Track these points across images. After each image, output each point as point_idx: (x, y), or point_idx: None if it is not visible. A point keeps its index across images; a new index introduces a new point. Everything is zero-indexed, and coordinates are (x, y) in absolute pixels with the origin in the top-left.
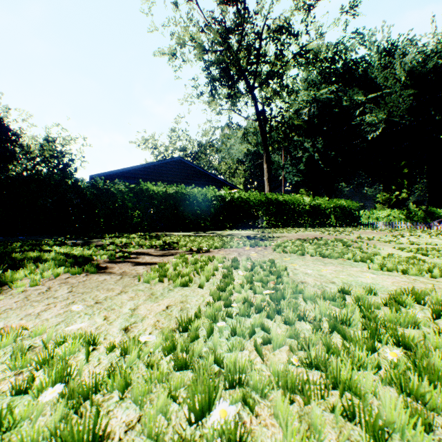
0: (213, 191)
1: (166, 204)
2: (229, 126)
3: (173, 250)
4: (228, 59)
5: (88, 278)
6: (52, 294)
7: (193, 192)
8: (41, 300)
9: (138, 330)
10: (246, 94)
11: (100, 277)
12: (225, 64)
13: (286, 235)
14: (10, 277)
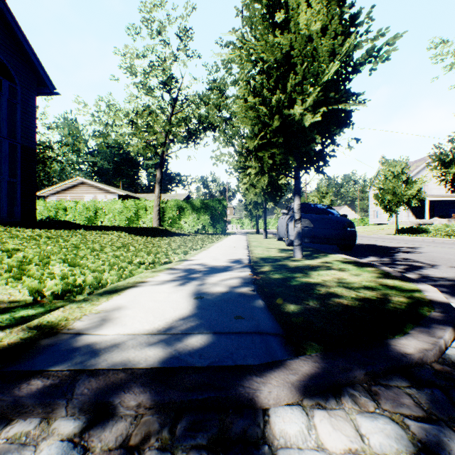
0: None
1: None
2: None
3: None
4: None
5: None
6: None
7: None
8: None
9: None
10: None
11: None
12: None
13: None
14: None
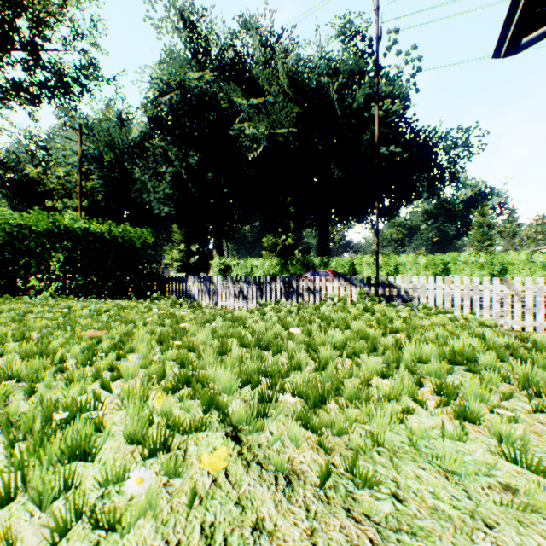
0: None
1: None
2: None
3: None
4: None
5: None
6: None
7: None
8: None
9: None
10: None
11: None
12: None
13: None
14: None
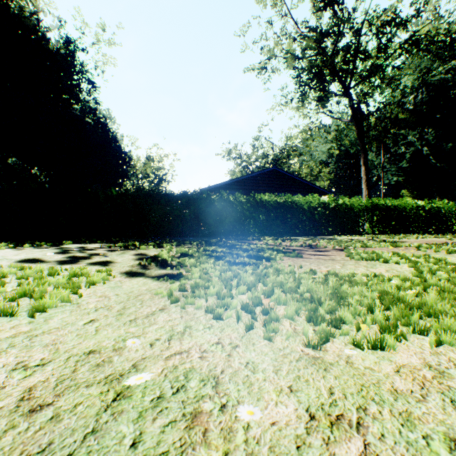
0: (316, 199)
1: (276, 212)
2: (317, 128)
3: (320, 248)
4: (322, 63)
5: (302, 259)
6: (303, 264)
7: (299, 200)
8: (305, 265)
9: (386, 276)
10: (341, 95)
11: (309, 259)
12: (317, 68)
13: (407, 240)
14: (268, 256)
